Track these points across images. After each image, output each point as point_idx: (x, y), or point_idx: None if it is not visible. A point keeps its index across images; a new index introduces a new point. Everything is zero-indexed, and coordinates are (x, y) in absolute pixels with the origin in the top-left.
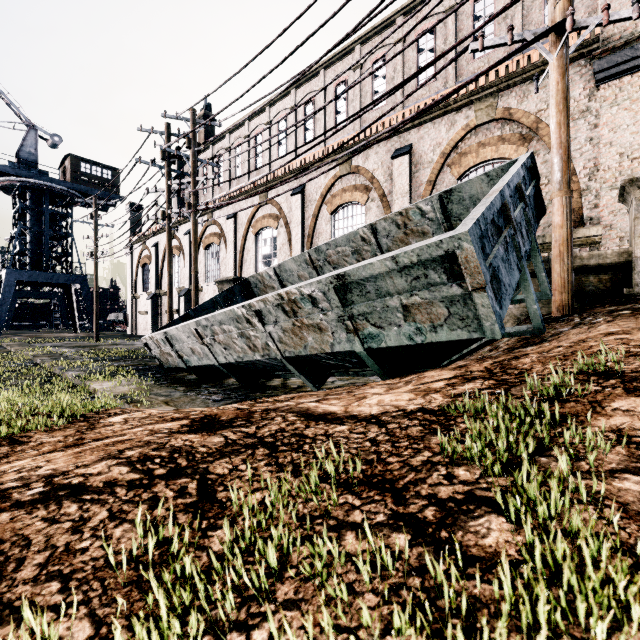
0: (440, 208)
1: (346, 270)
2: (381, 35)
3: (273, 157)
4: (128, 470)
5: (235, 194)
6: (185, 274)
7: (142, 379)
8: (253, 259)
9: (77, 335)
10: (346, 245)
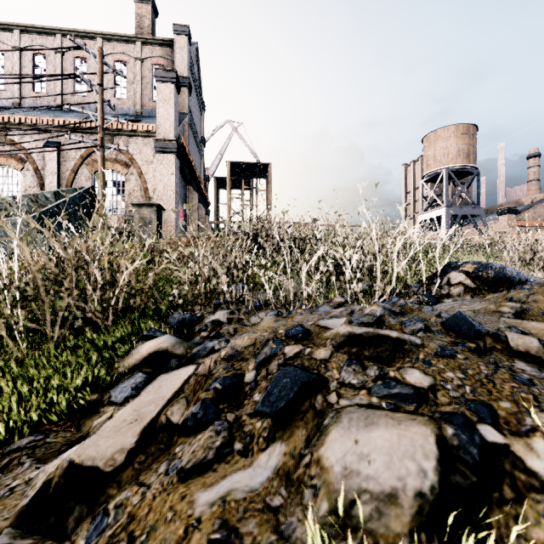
0: (55, 198)
1: None
2: (42, 36)
3: None
4: None
5: None
6: None
7: None
8: None
9: None
10: None
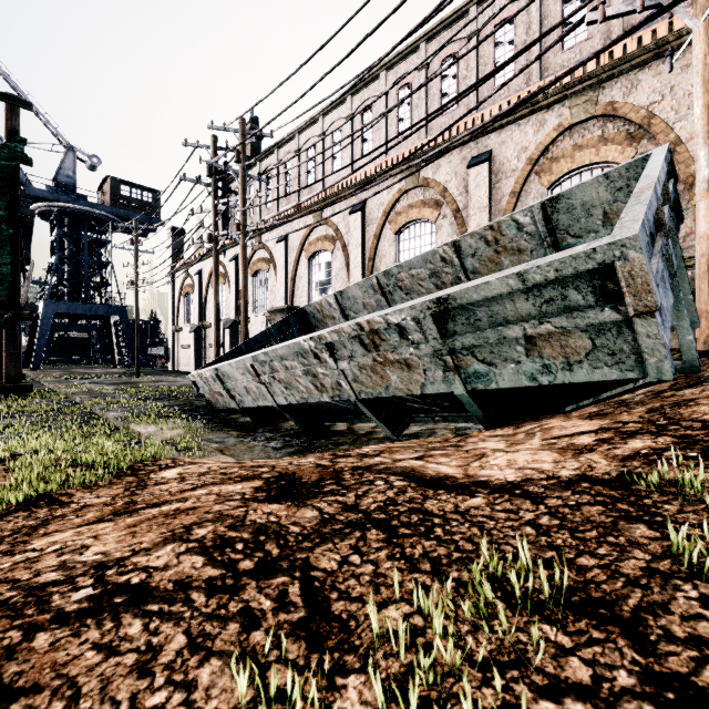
0: (543, 219)
1: (450, 292)
2: (451, 29)
3: (327, 173)
4: (203, 562)
5: (286, 214)
6: (231, 304)
7: (191, 422)
8: (306, 286)
9: (116, 371)
10: (422, 267)
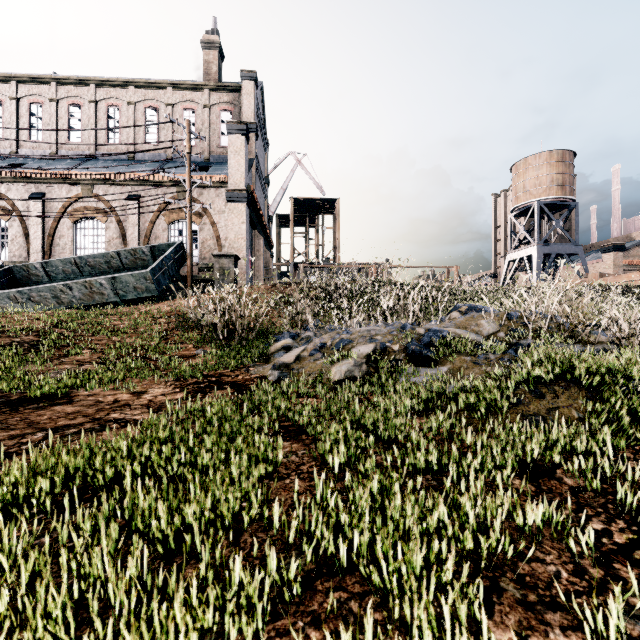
0: (151, 252)
1: (116, 276)
2: (116, 89)
3: None
4: None
5: None
6: None
7: None
8: None
9: None
10: (101, 258)
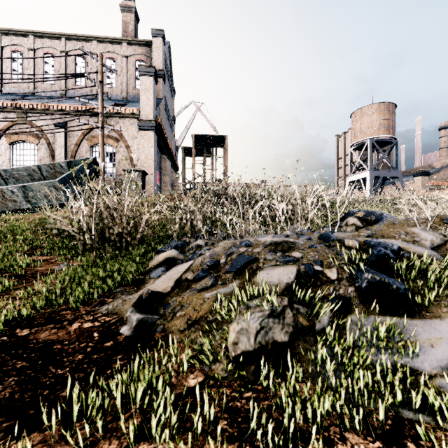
0: (68, 166)
1: (26, 184)
2: (50, 40)
3: None
4: None
5: None
6: None
7: None
8: None
9: None
10: (24, 171)
